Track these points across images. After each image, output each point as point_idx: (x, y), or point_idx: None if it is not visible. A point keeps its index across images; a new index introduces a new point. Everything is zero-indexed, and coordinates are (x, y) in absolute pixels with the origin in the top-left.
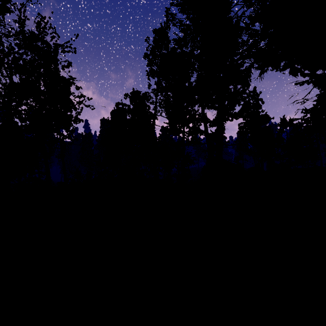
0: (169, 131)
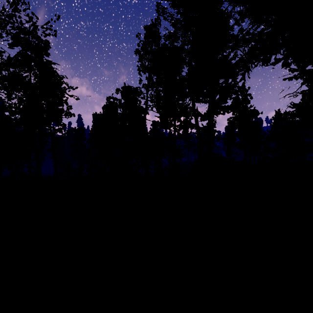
0: (160, 125)
